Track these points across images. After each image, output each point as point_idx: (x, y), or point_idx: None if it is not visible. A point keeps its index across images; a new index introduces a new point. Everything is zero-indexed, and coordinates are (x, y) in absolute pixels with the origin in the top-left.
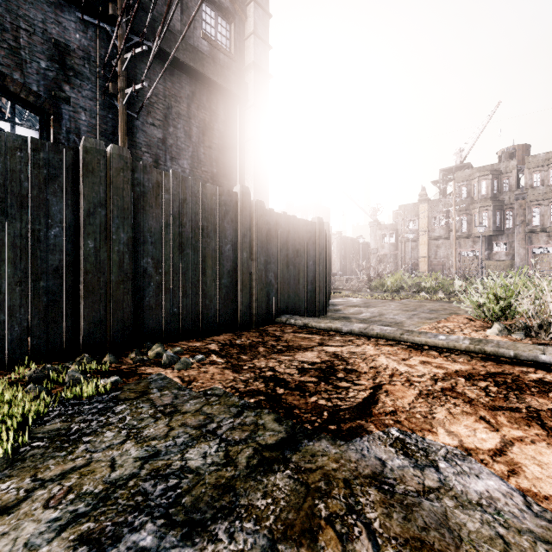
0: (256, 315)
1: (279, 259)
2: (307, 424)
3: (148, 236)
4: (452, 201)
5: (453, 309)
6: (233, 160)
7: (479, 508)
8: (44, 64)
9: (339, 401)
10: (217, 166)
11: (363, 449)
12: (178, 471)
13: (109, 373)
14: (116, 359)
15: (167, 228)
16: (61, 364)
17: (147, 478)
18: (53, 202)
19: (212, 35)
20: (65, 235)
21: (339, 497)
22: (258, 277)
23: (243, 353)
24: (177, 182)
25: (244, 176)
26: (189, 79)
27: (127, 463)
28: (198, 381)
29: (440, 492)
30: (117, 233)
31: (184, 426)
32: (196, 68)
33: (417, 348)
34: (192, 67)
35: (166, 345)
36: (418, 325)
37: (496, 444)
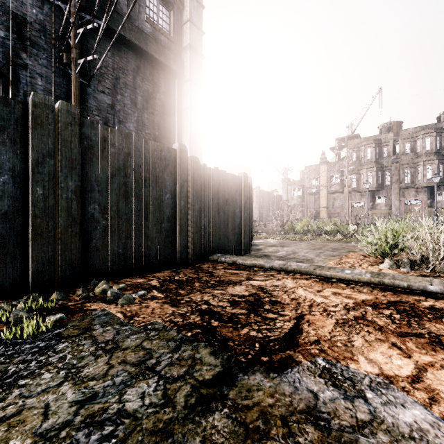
0: (192, 254)
1: (211, 206)
2: (241, 357)
3: (95, 185)
4: (345, 163)
5: (350, 247)
6: (172, 125)
7: (413, 442)
8: (2, 33)
9: (268, 332)
10: (159, 130)
11: (295, 381)
12: (115, 416)
13: (56, 310)
14: (64, 296)
15: (113, 178)
16: (9, 302)
17: (80, 426)
18: (2, 151)
19: (154, 20)
20: (14, 182)
21: (278, 438)
22: (193, 222)
23: (181, 288)
24: (122, 138)
25: (181, 138)
26: (134, 55)
27: (61, 409)
28: (140, 316)
29: (373, 425)
30: (65, 181)
31: (123, 363)
32: (140, 46)
33: (327, 280)
34: (137, 45)
35: (111, 282)
36: (325, 261)
37: (412, 370)
